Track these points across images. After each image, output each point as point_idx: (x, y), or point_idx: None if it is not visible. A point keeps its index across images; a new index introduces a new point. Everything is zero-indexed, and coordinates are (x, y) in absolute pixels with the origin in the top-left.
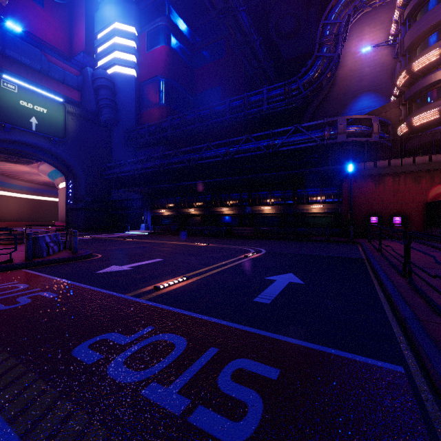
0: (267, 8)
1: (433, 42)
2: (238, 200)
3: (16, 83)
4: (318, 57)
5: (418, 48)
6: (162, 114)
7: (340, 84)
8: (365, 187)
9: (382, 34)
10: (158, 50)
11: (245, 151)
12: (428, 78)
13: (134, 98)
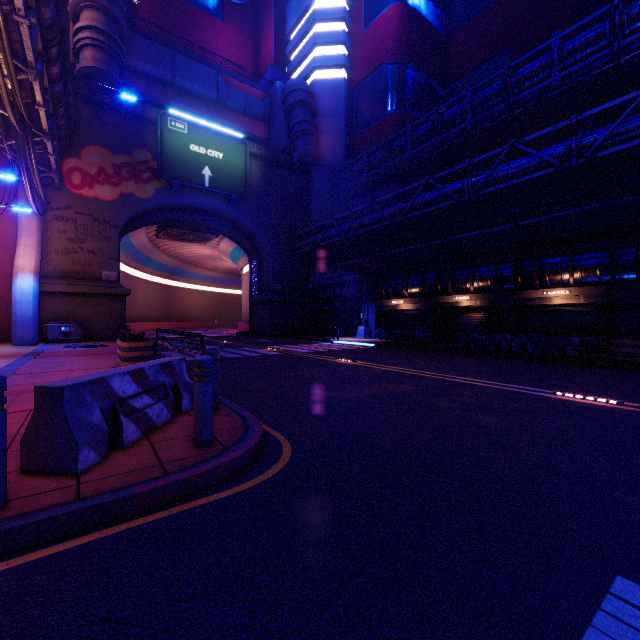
0: None
1: None
2: (599, 269)
3: (185, 119)
4: None
5: None
6: (391, 129)
7: None
8: None
9: None
10: (385, 17)
11: None
12: None
13: (343, 116)
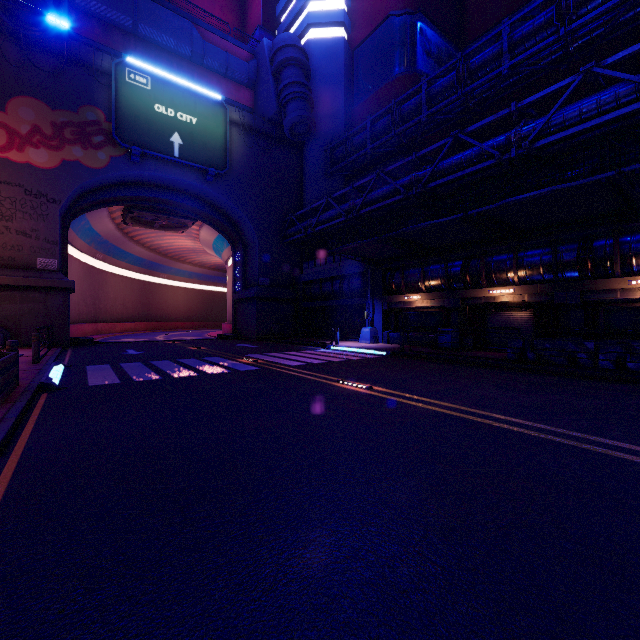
0: None
1: None
2: None
3: (148, 72)
4: None
5: None
6: (400, 93)
7: None
8: None
9: None
10: None
11: None
12: None
13: (342, 81)
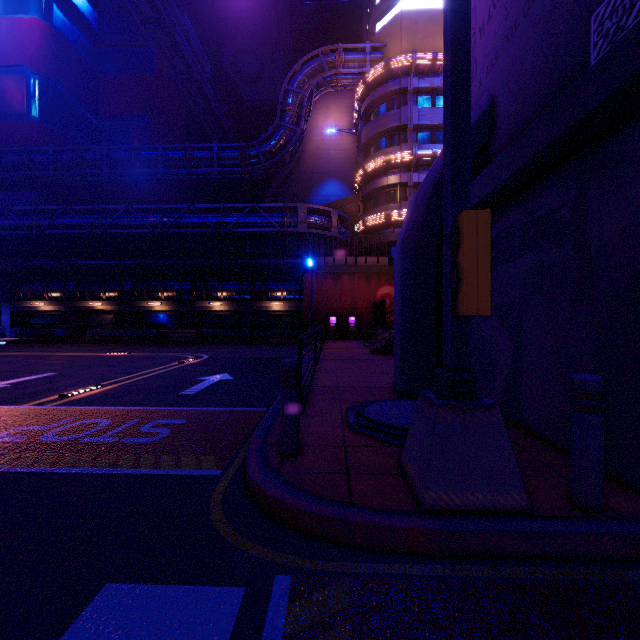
0: (222, 23)
1: (382, 147)
2: (176, 292)
3: None
4: (281, 126)
5: (372, 148)
6: (34, 136)
7: (307, 161)
8: (325, 284)
9: (347, 118)
10: (26, 23)
11: (187, 225)
12: (378, 181)
13: None
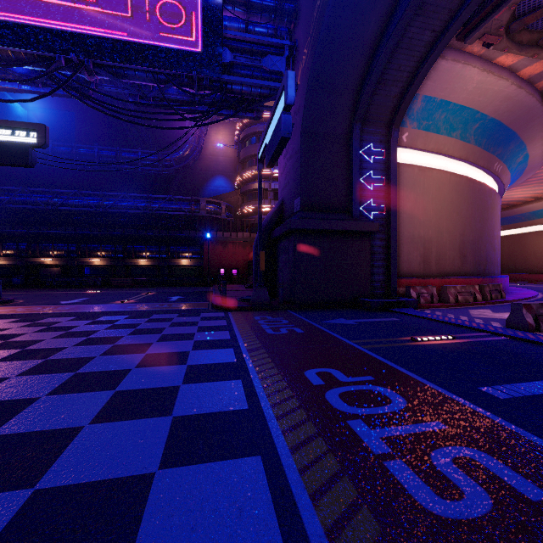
0: None
1: (253, 164)
2: (111, 252)
3: None
4: (187, 142)
5: (247, 163)
6: None
7: (203, 162)
8: (218, 248)
9: (230, 136)
10: None
11: (122, 207)
12: (250, 185)
13: None
